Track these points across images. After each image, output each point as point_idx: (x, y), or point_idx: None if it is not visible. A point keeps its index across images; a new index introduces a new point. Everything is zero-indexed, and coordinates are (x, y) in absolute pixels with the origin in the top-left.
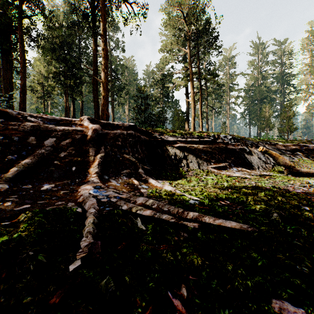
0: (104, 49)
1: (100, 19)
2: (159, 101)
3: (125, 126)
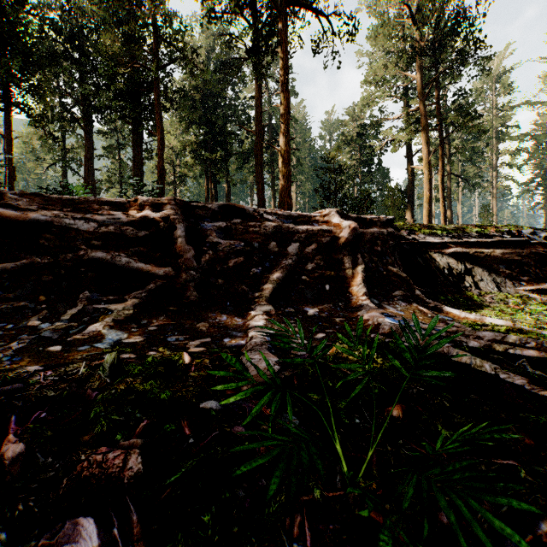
0: (283, 98)
1: (277, 51)
2: (353, 174)
3: (382, 222)
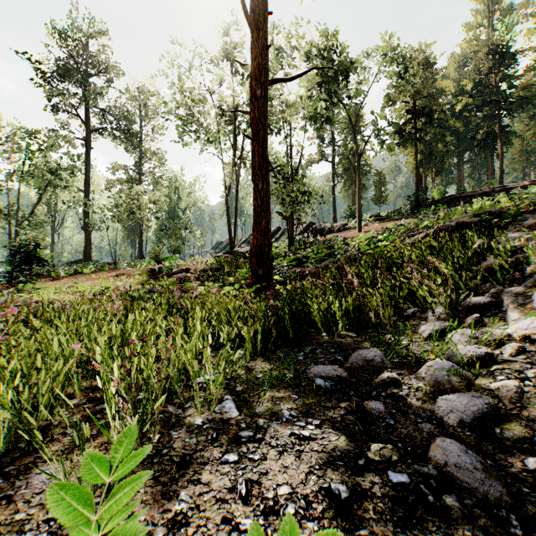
0: None
1: None
2: None
3: None
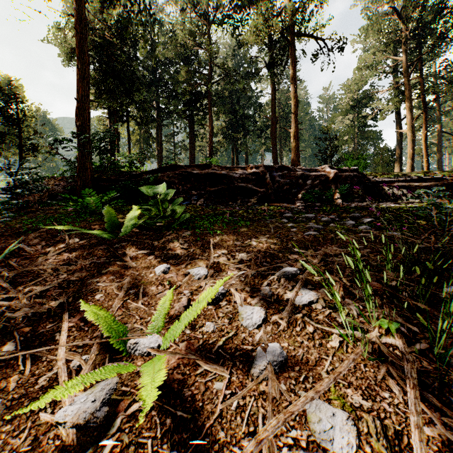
0: (294, 97)
1: (290, 67)
2: (347, 139)
3: (351, 170)
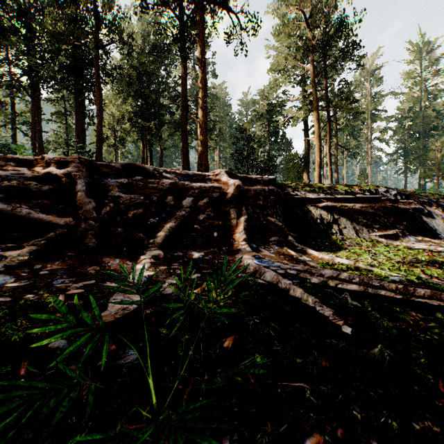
0: (202, 78)
1: (196, 39)
2: (264, 143)
3: (265, 181)
